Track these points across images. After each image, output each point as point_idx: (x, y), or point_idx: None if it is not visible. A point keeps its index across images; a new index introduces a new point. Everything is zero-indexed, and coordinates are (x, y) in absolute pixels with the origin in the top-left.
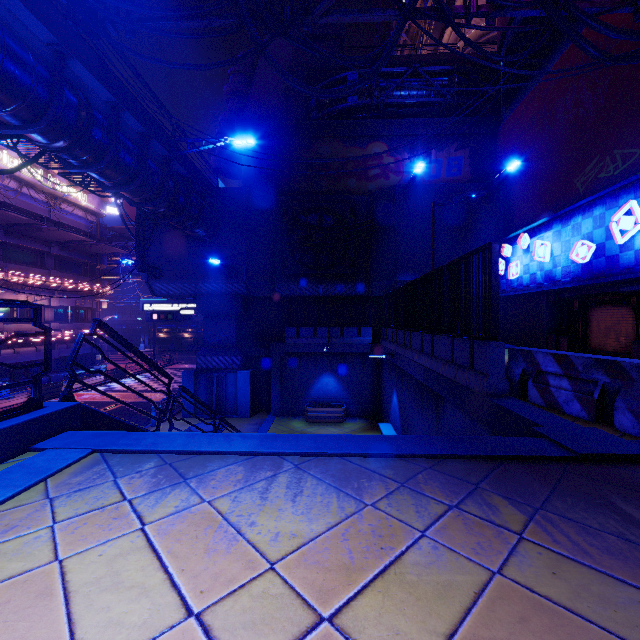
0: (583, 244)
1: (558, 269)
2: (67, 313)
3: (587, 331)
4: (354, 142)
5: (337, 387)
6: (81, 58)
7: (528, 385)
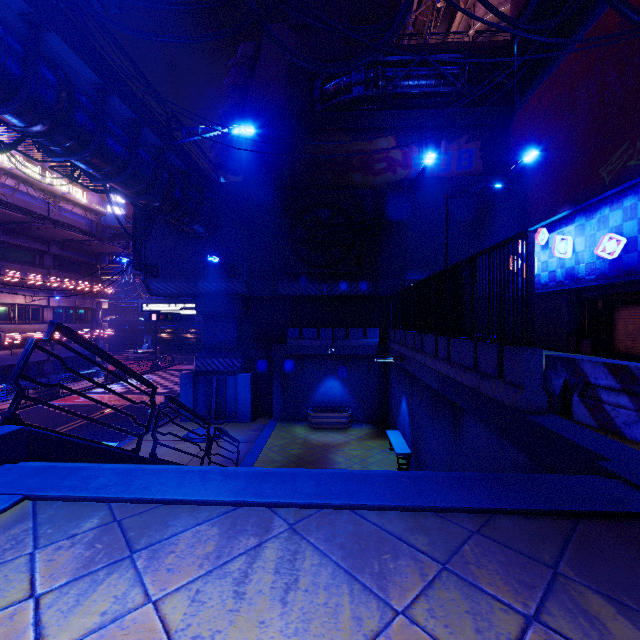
0: (611, 238)
1: (581, 266)
2: (67, 313)
3: (612, 333)
4: (360, 135)
5: (342, 391)
6: (59, 32)
7: (573, 400)
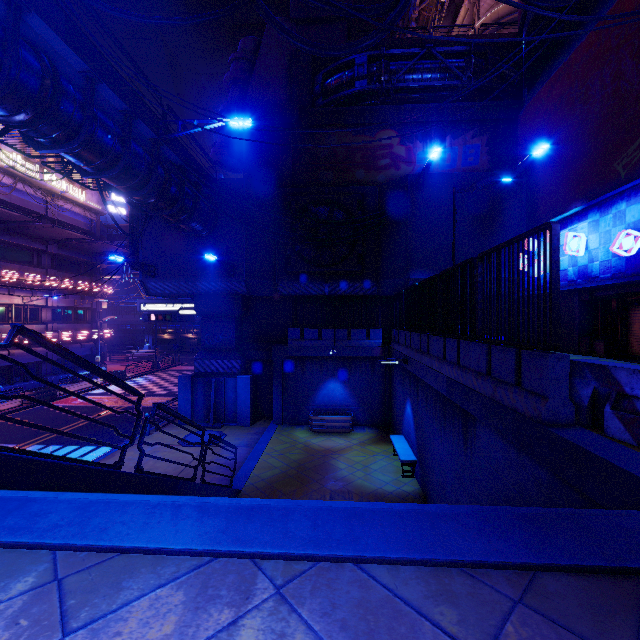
0: (628, 234)
1: (595, 264)
2: (65, 313)
3: (628, 334)
4: (362, 130)
5: (344, 393)
6: (42, 13)
7: (605, 412)
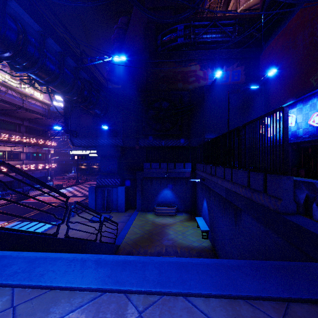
0: (317, 115)
1: (300, 130)
2: (32, 155)
3: (317, 166)
4: (181, 63)
5: (172, 196)
6: (18, 0)
7: (313, 207)
